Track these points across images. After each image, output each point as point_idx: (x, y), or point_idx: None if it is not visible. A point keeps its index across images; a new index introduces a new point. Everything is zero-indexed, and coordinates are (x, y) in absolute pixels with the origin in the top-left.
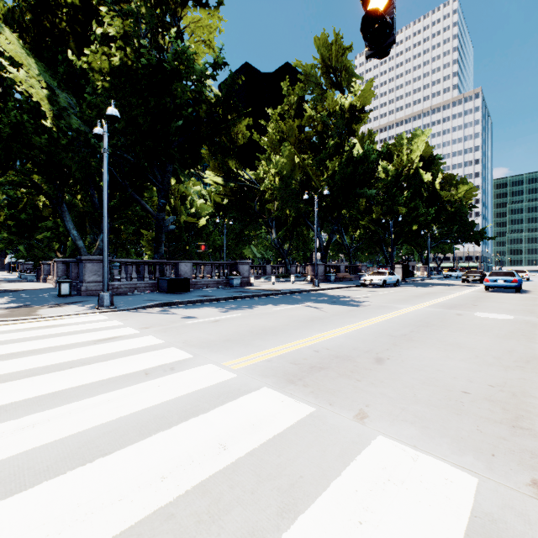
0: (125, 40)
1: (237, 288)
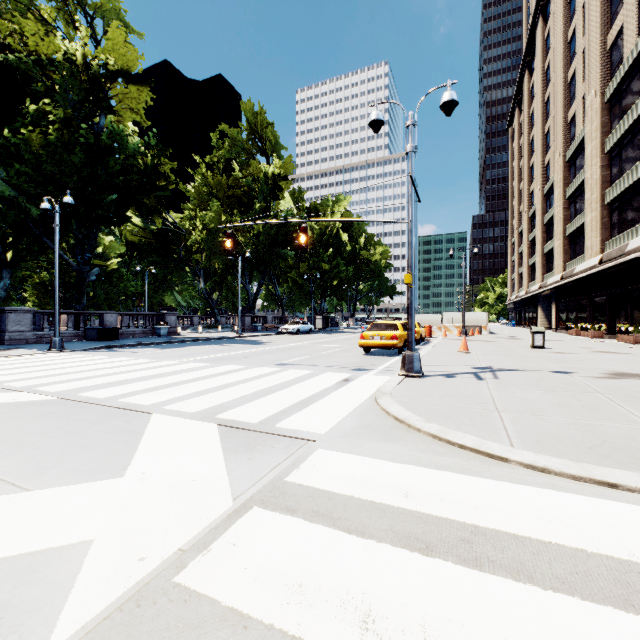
0: (65, 124)
1: (165, 337)
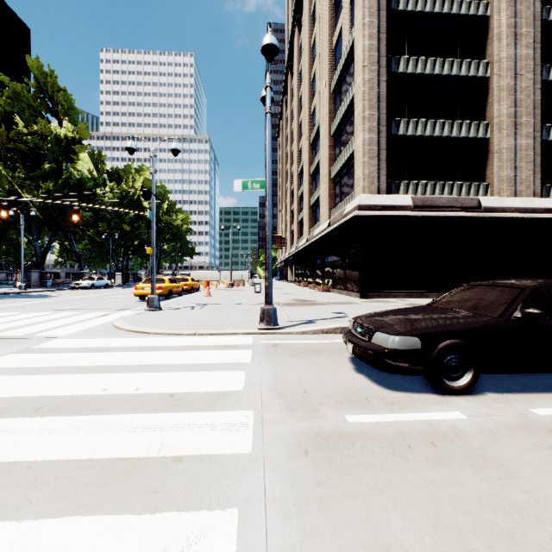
0: None
1: None
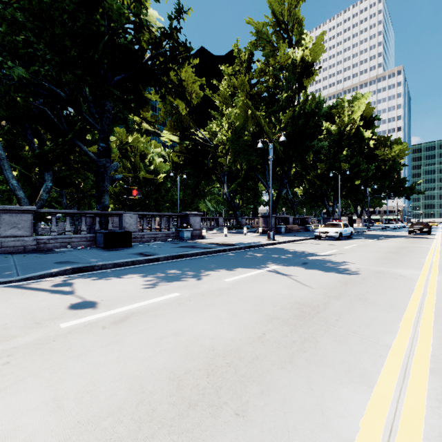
0: None
1: (187, 242)
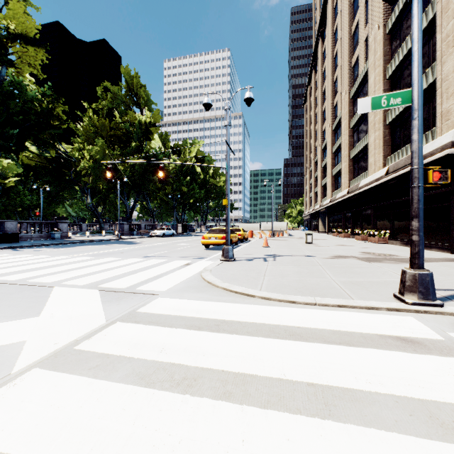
0: None
1: (59, 240)
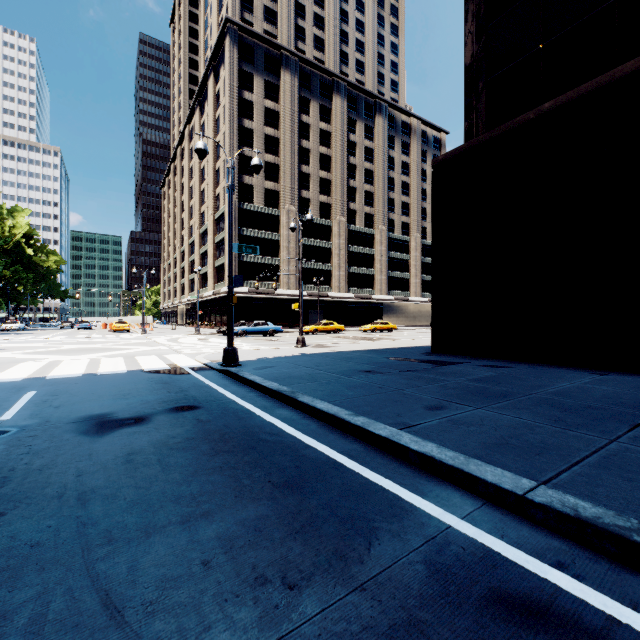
0: None
1: None
